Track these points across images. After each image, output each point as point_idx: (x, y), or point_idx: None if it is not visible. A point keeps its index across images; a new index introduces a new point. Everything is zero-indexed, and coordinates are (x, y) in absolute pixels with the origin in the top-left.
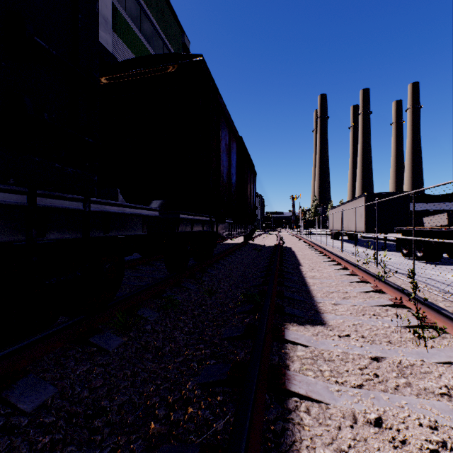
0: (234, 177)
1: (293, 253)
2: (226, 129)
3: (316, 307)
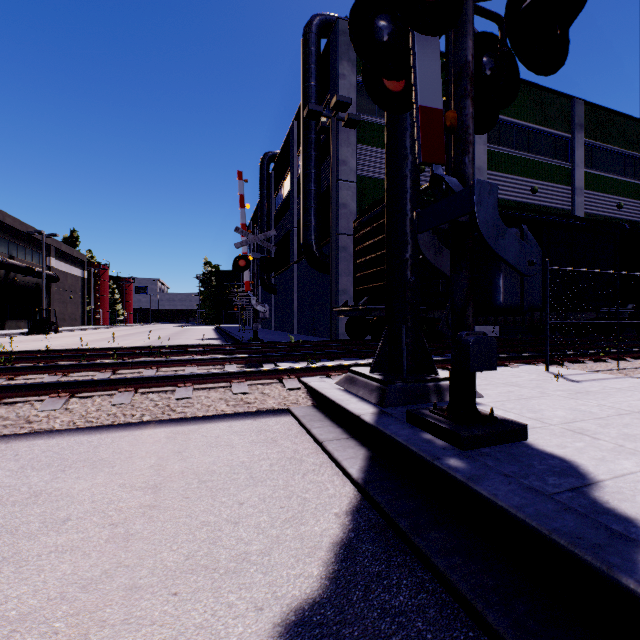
0: None
1: None
2: None
3: None
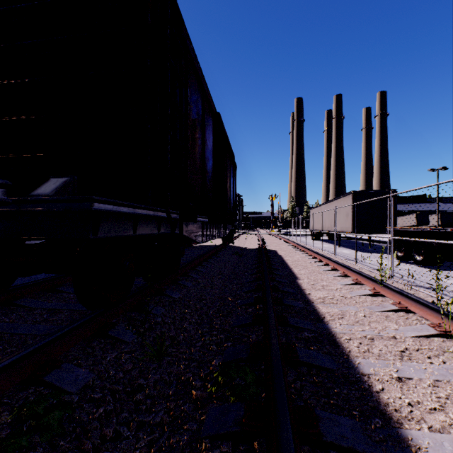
0: (210, 162)
1: (281, 258)
2: (199, 93)
3: (375, 397)
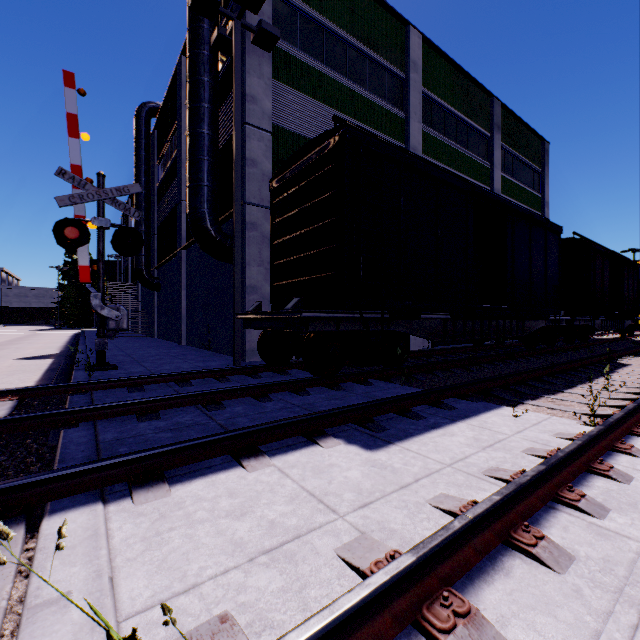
0: (606, 285)
1: None
2: (599, 257)
3: None
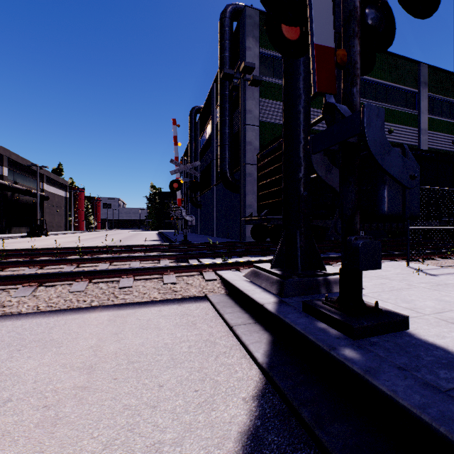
0: None
1: None
2: None
3: None
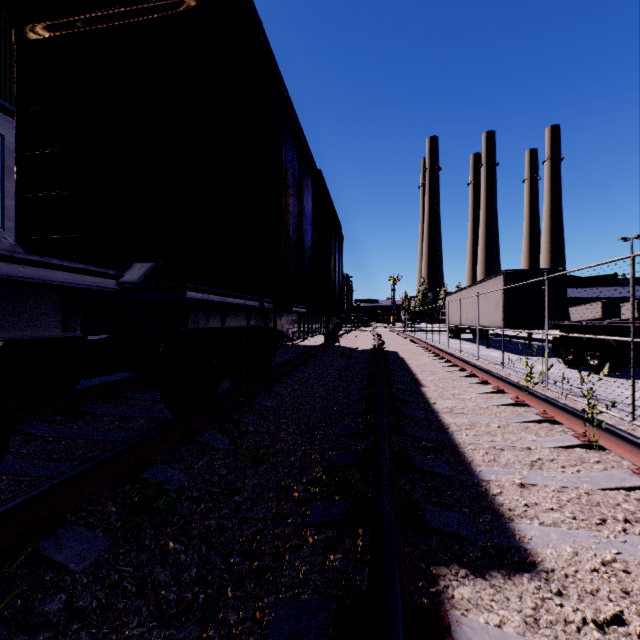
0: (309, 236)
1: (403, 361)
2: (295, 149)
3: (490, 499)
